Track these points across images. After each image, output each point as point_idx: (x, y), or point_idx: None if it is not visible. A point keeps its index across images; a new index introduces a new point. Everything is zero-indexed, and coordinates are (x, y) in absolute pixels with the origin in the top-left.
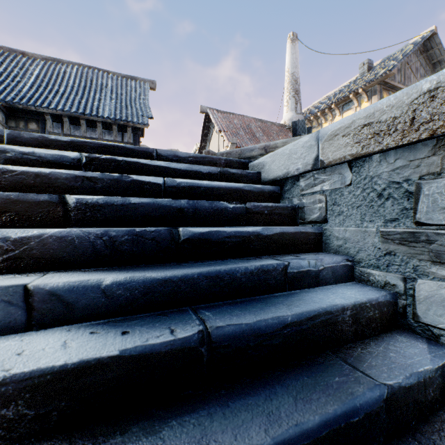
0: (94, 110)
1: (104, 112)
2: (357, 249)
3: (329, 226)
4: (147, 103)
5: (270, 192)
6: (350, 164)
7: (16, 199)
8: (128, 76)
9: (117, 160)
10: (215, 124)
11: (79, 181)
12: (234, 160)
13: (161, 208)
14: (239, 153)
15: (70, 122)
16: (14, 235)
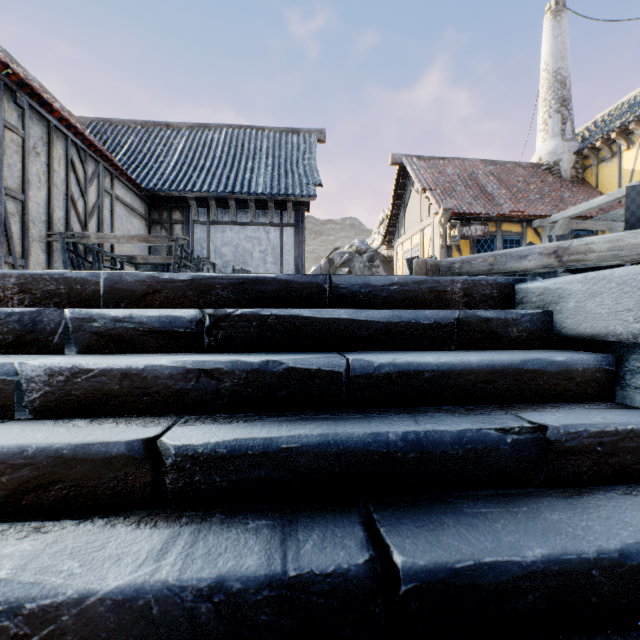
0: (245, 185)
1: (257, 187)
2: None
3: None
4: (314, 164)
5: (587, 369)
6: None
7: (71, 455)
8: (289, 129)
9: (262, 316)
10: (416, 179)
11: (192, 379)
12: (482, 280)
13: (344, 455)
14: (490, 262)
15: (217, 204)
16: (30, 601)
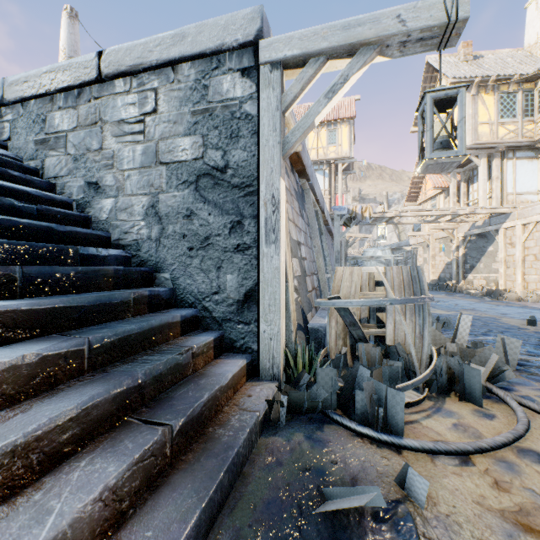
0: None
1: None
2: (26, 153)
3: (13, 142)
4: None
5: None
6: (22, 104)
7: None
8: None
9: None
10: None
11: None
12: None
13: None
14: None
15: None
16: None
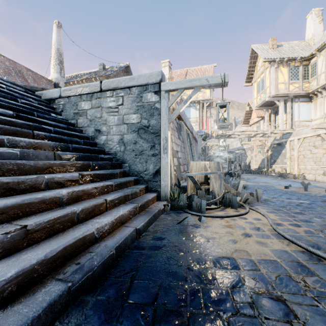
0: None
1: None
2: (69, 117)
3: (64, 112)
4: None
5: (45, 102)
6: (68, 98)
7: None
8: None
9: None
10: None
11: None
12: (29, 89)
13: (10, 94)
14: (31, 87)
15: None
16: None
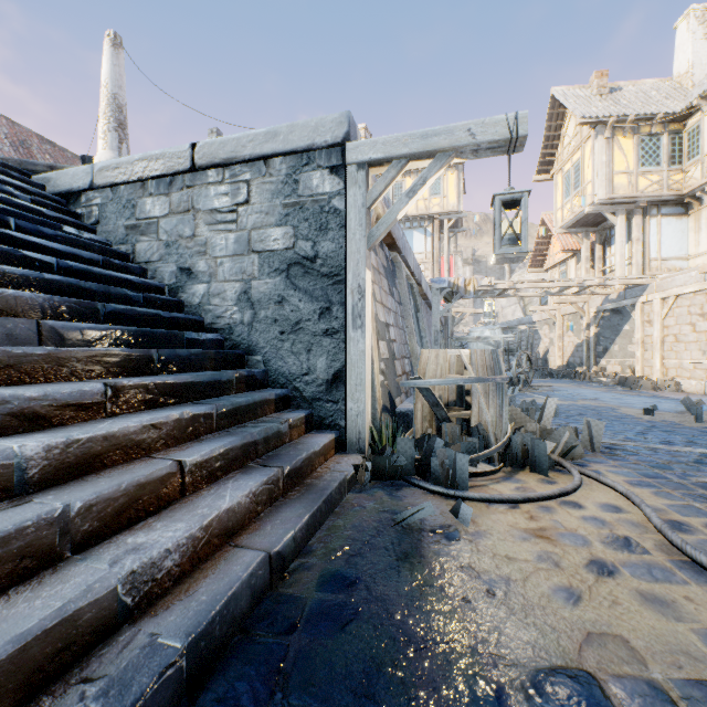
0: None
1: None
2: (115, 237)
3: (101, 226)
4: None
5: (56, 201)
6: (112, 189)
7: None
8: None
9: None
10: None
11: None
12: (14, 167)
13: None
14: (20, 163)
15: None
16: None
